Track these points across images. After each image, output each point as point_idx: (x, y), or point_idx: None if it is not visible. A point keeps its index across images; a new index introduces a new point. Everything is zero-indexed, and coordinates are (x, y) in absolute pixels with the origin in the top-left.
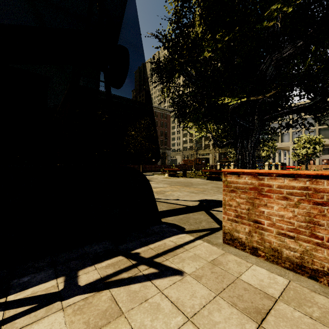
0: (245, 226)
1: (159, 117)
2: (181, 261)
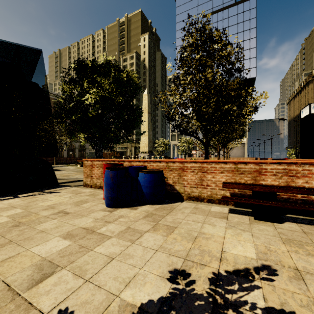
0: (89, 179)
1: None
2: (62, 191)
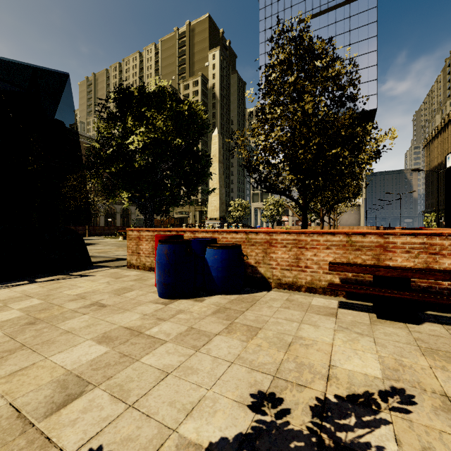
0: (135, 257)
1: None
2: (96, 274)
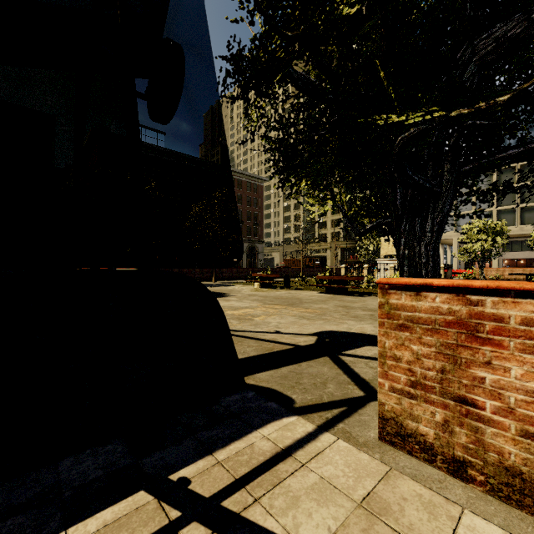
0: (434, 409)
1: (245, 189)
2: (290, 506)
